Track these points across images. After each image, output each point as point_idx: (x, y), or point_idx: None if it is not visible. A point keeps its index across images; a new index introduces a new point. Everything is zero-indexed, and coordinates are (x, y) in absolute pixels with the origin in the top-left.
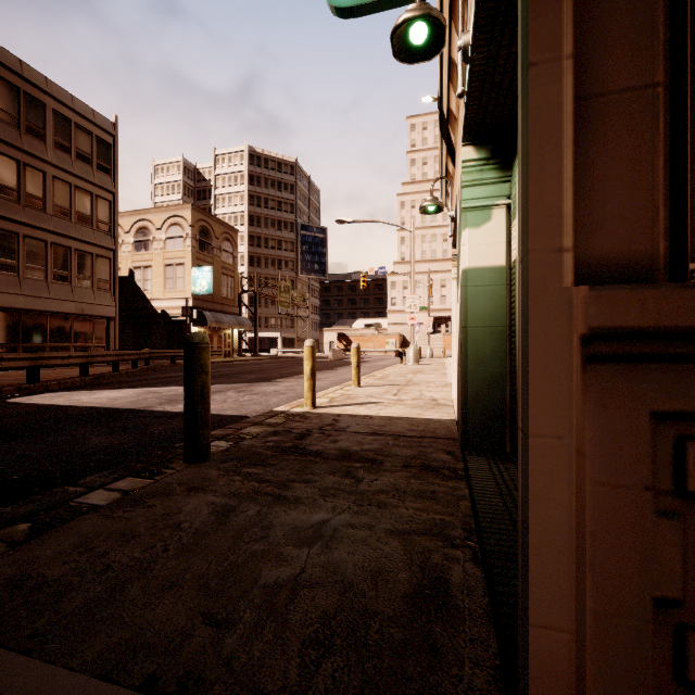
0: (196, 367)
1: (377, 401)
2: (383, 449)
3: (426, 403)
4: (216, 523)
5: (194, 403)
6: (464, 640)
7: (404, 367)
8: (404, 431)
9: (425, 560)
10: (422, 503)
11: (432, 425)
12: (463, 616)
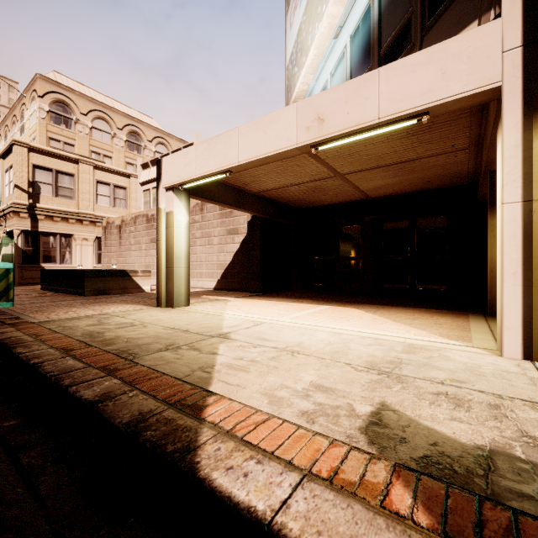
0: None
1: None
2: None
3: None
4: None
5: None
6: None
7: None
8: None
9: None
10: None
11: None
12: None
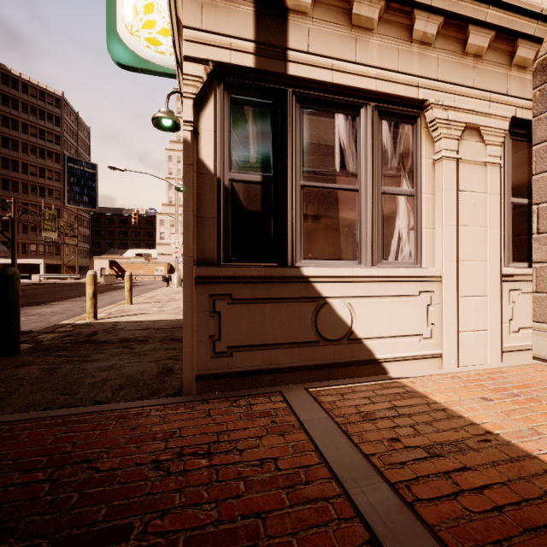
0: (9, 291)
1: (146, 312)
2: (149, 335)
3: (180, 311)
4: (48, 374)
5: (8, 315)
6: (175, 378)
7: (169, 289)
8: (163, 326)
9: (165, 366)
10: (168, 351)
11: (181, 322)
12: (176, 374)
